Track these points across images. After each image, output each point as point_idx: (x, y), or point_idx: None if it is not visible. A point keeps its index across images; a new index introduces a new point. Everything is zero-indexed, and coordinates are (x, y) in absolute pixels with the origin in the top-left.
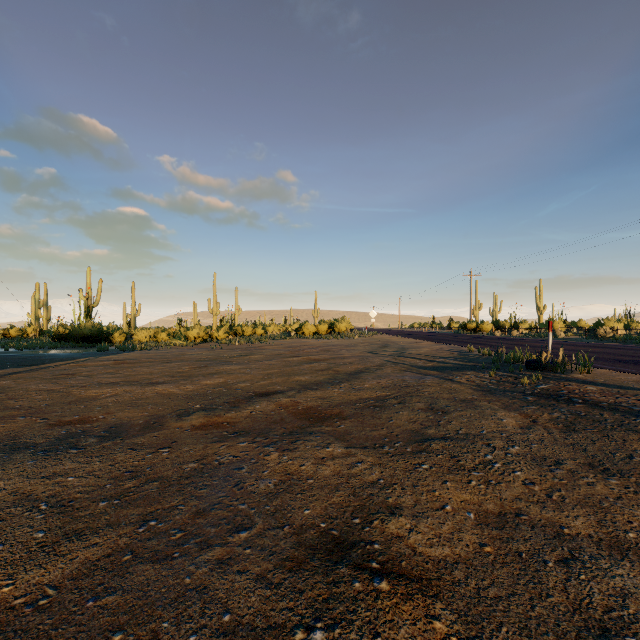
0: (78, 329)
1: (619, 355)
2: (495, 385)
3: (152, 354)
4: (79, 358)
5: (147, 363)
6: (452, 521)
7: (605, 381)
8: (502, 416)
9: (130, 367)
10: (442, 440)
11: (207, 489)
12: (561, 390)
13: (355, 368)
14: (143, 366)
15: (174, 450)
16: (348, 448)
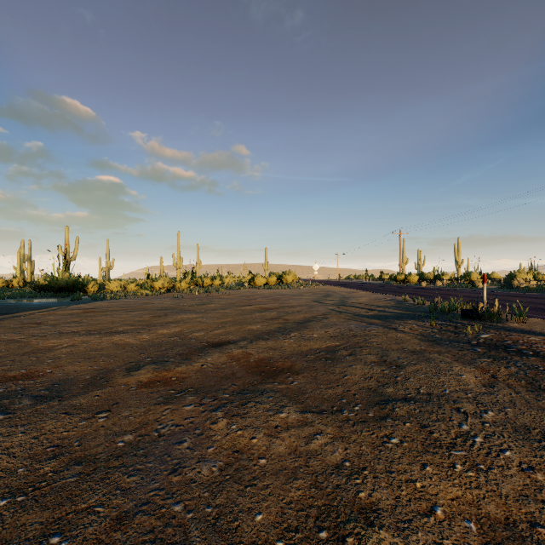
0: (55, 280)
1: (541, 304)
2: (438, 334)
3: (119, 303)
4: (52, 307)
5: (112, 312)
6: (451, 538)
7: (543, 330)
8: (459, 371)
9: (95, 316)
10: (405, 402)
11: (138, 476)
12: (505, 340)
13: (303, 317)
14: (107, 315)
15: (112, 415)
16: (304, 413)
